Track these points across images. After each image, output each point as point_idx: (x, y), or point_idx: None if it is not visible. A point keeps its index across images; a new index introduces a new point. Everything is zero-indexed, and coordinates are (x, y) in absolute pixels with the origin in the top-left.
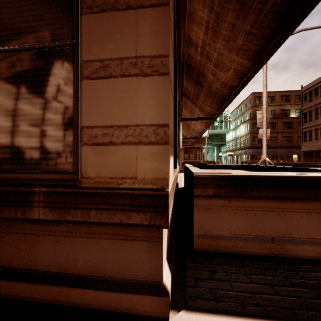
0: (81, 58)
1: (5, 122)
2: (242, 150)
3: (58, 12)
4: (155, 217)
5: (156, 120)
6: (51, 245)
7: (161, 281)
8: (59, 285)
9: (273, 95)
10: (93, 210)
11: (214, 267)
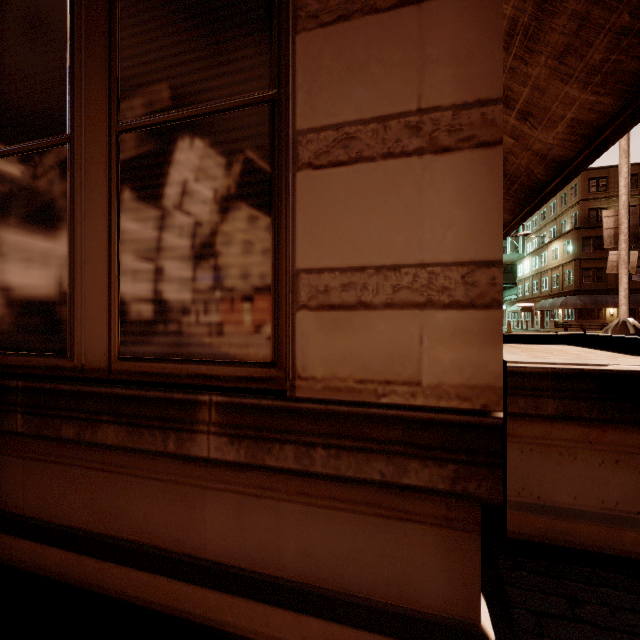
0: (294, 125)
1: (142, 262)
2: (555, 297)
3: (242, 37)
4: (467, 476)
5: (469, 252)
6: (230, 511)
7: (476, 623)
8: (249, 597)
9: (634, 171)
10: (320, 449)
11: (572, 586)
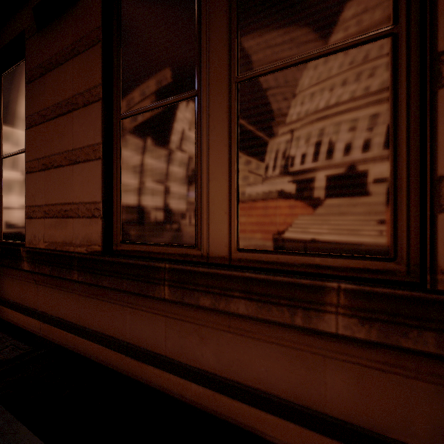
0: (436, 48)
1: (258, 178)
2: None
3: None
4: None
5: None
6: (351, 379)
7: None
8: None
9: None
10: None
11: None
